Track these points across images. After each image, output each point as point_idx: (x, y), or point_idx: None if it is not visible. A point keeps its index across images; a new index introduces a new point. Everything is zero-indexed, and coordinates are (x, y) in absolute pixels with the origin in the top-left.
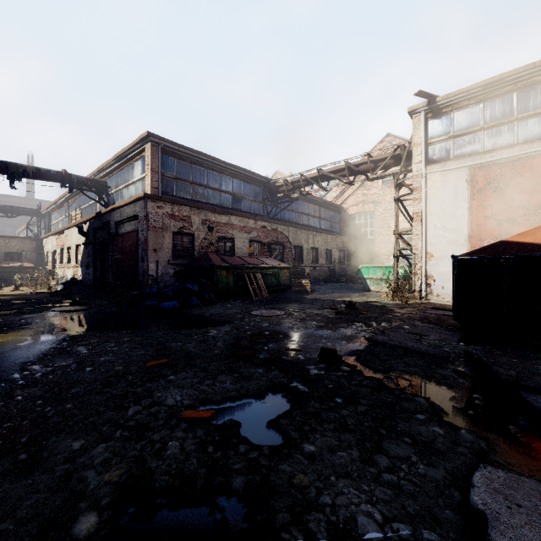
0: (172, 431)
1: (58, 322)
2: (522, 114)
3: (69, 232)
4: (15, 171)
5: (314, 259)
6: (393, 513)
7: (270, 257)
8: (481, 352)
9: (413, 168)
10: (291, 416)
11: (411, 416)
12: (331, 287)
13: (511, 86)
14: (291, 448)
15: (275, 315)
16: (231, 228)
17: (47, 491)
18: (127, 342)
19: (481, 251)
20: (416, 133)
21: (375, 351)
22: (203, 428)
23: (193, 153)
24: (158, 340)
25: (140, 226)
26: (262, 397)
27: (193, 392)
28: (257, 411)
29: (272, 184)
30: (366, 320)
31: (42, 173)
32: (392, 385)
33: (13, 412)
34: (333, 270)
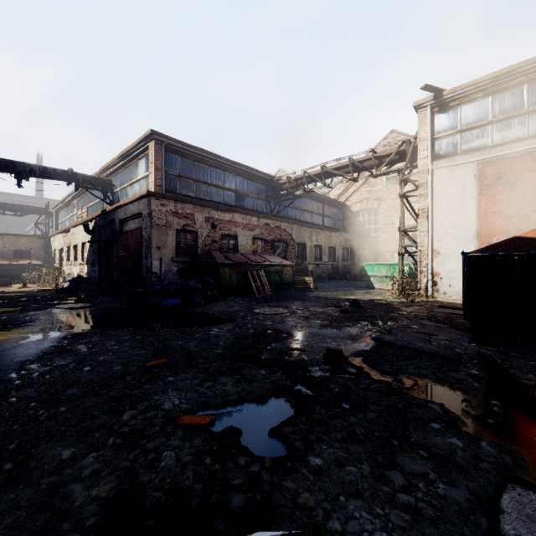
0: (167, 439)
1: (62, 319)
2: (533, 107)
3: (76, 230)
4: (22, 170)
5: (317, 256)
6: None
7: (274, 254)
8: (495, 354)
9: (419, 164)
10: (295, 423)
11: (425, 425)
12: (335, 285)
13: (522, 78)
14: (295, 461)
15: (279, 313)
16: (234, 226)
17: (29, 508)
18: (127, 341)
19: (493, 247)
20: (422, 128)
21: (383, 351)
22: (201, 436)
23: (196, 151)
24: (159, 338)
25: (144, 223)
26: (264, 402)
27: (192, 395)
28: (259, 416)
29: (275, 182)
30: (371, 319)
31: (49, 172)
32: (402, 389)
33: (5, 415)
34: (336, 267)
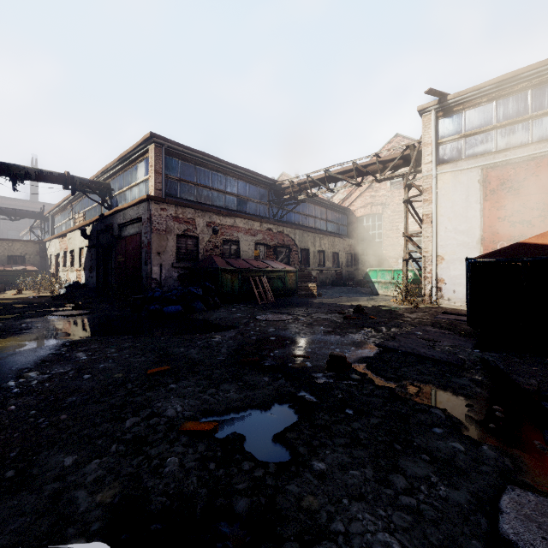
0: (171, 445)
1: (59, 327)
2: (537, 112)
3: (72, 234)
4: (17, 173)
5: (320, 262)
6: (414, 543)
7: (276, 260)
8: (498, 360)
9: (423, 169)
10: (298, 429)
11: (427, 429)
12: (338, 291)
13: (526, 83)
14: (299, 465)
15: (282, 320)
16: (236, 231)
17: (33, 514)
18: (128, 348)
19: (496, 253)
20: (426, 133)
21: (386, 358)
22: (204, 443)
23: (197, 154)
24: (160, 345)
25: (144, 228)
26: (268, 408)
27: (194, 402)
28: (262, 423)
29: (278, 186)
30: (375, 325)
31: (45, 175)
32: (405, 394)
33: (5, 423)
34: (340, 273)
